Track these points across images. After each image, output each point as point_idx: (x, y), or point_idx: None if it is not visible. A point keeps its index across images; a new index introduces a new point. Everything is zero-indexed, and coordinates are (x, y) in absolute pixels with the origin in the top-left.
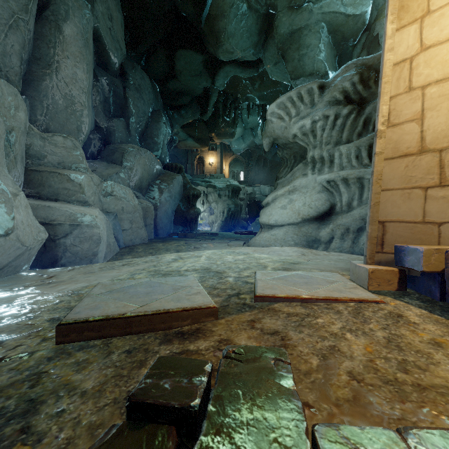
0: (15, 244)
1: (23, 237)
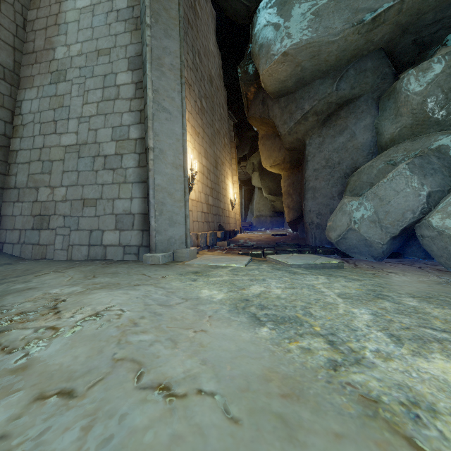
0: None
1: None
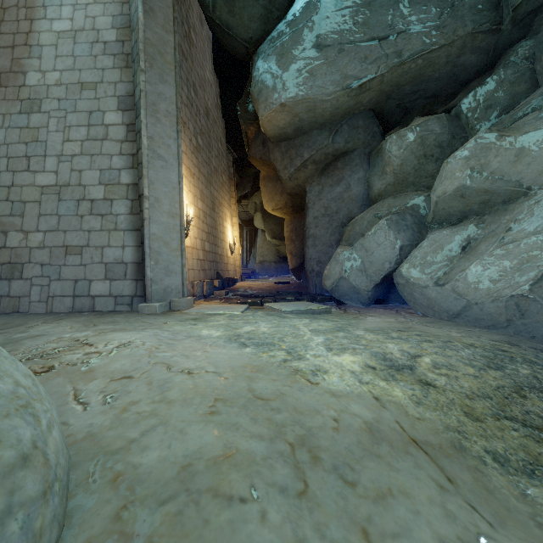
0: (451, 294)
1: (466, 289)
